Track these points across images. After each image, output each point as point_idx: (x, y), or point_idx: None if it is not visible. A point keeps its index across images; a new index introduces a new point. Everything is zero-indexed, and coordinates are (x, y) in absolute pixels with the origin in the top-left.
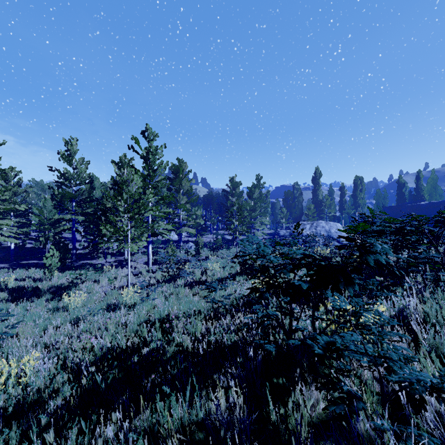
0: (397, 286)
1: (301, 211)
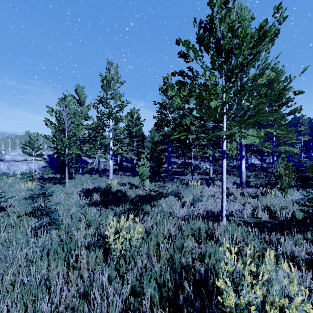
0: None
1: None
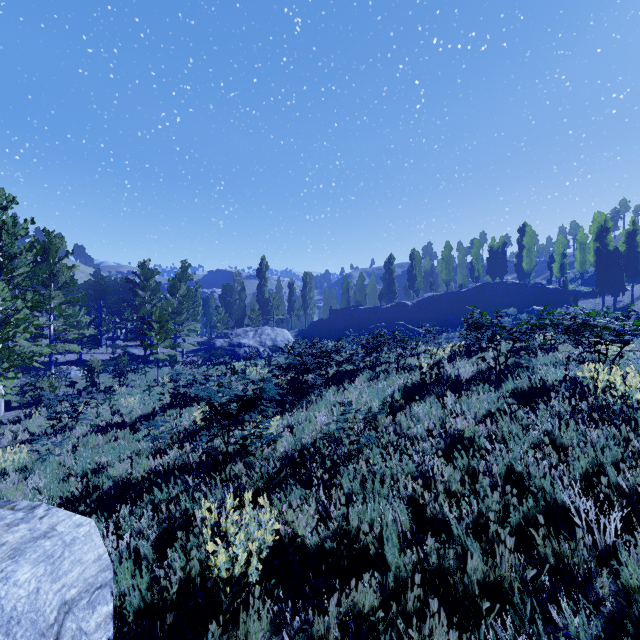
0: (300, 401)
1: (244, 311)
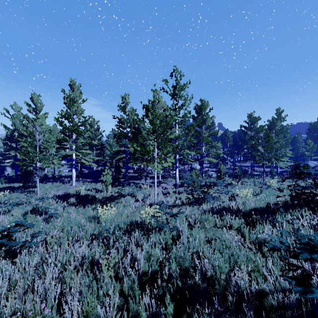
0: None
1: None
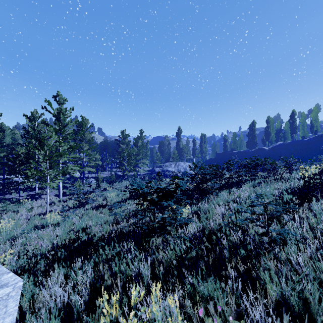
0: (203, 198)
1: (169, 154)
